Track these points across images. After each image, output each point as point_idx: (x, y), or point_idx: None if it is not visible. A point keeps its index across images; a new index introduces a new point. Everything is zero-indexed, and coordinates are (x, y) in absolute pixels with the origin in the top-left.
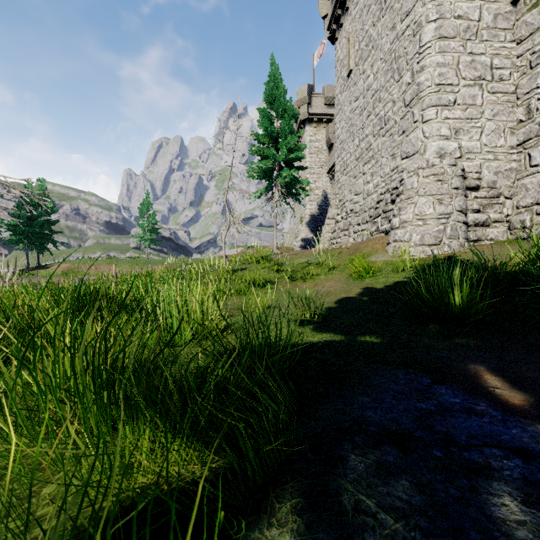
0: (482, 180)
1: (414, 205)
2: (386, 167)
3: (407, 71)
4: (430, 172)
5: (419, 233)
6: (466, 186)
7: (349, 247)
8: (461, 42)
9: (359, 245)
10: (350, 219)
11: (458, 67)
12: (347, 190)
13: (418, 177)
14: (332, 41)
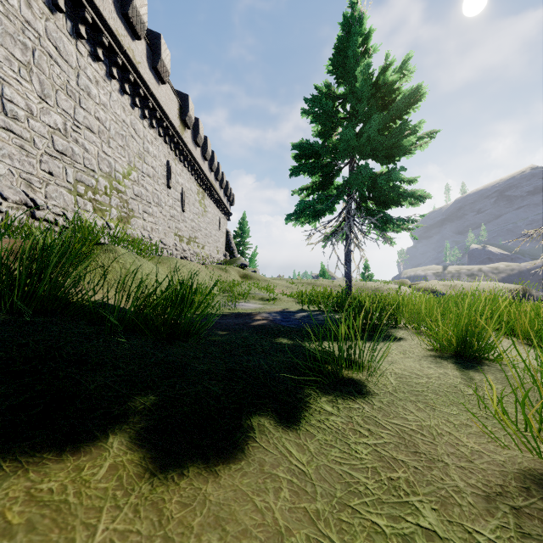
0: None
1: None
2: None
3: None
4: None
5: None
6: None
7: None
8: None
9: None
10: None
11: None
12: None
13: None
14: None
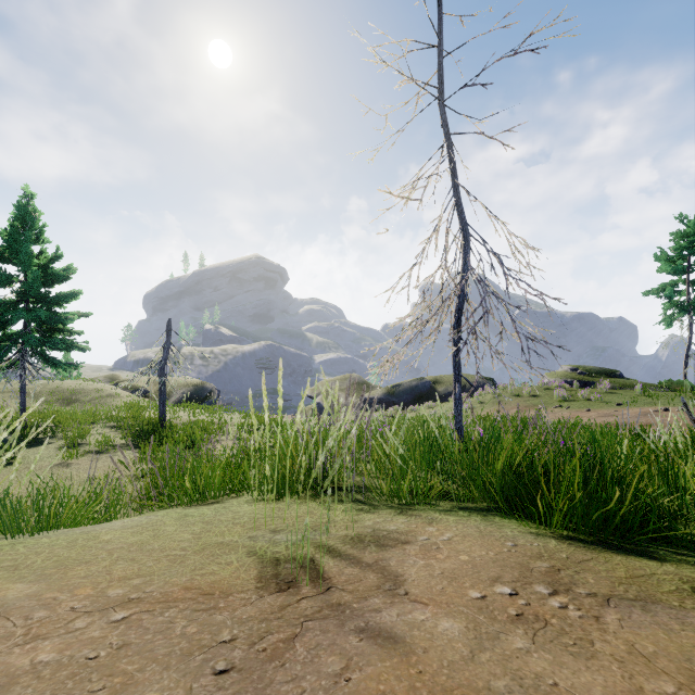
0: None
1: None
2: None
3: None
4: None
5: None
6: None
7: None
8: None
9: None
10: None
11: None
12: None
13: None
14: None
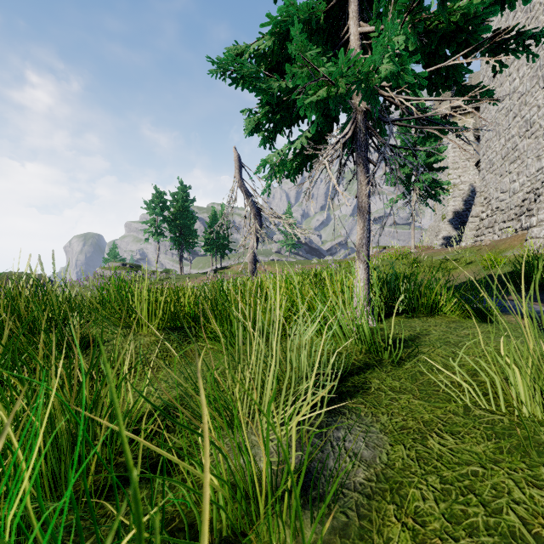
0: None
1: None
2: (532, 167)
3: None
4: None
5: None
6: None
7: (488, 244)
8: None
9: (497, 242)
10: (495, 217)
11: None
12: (492, 188)
13: None
14: None
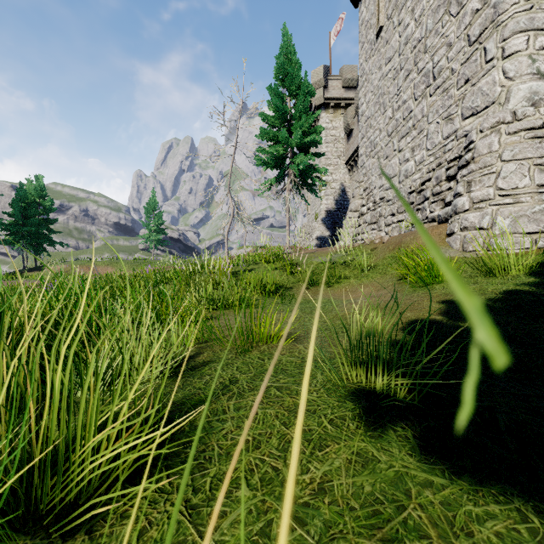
0: None
1: (496, 175)
2: (437, 135)
3: None
4: (520, 126)
5: (509, 215)
6: None
7: (386, 242)
8: None
9: (401, 238)
10: (380, 210)
11: None
12: (375, 175)
13: (499, 135)
14: (354, 4)
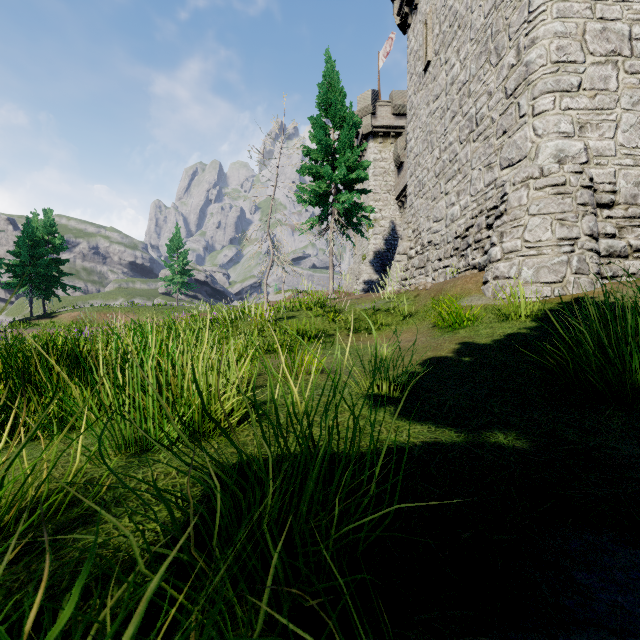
0: (617, 194)
1: (523, 228)
2: (479, 182)
3: (510, 49)
4: (546, 182)
5: (532, 266)
6: (595, 201)
7: (429, 288)
8: (589, 3)
9: (442, 285)
10: (428, 254)
11: (584, 37)
12: (423, 216)
13: (527, 190)
14: (403, 30)
